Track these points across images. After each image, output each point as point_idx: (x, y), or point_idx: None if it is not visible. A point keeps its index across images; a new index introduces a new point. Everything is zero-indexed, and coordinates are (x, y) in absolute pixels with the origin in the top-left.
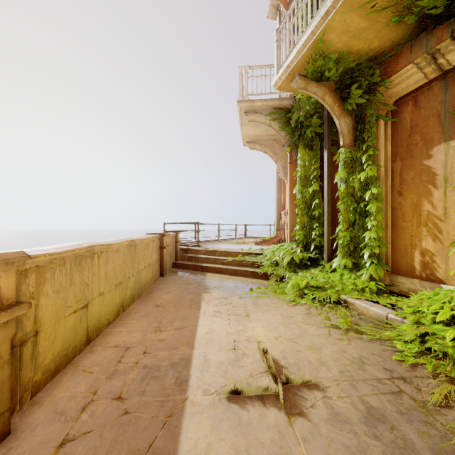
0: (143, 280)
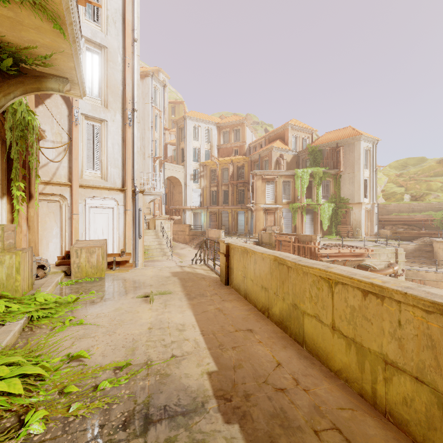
0: (311, 333)
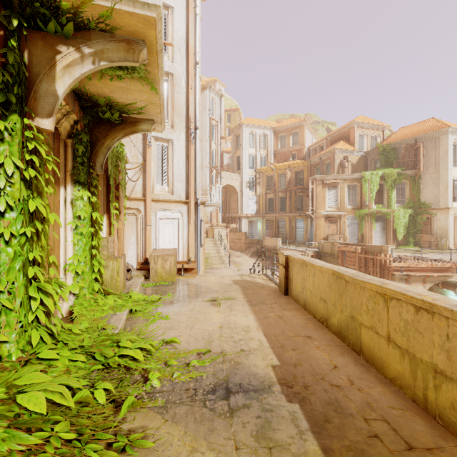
0: (367, 343)
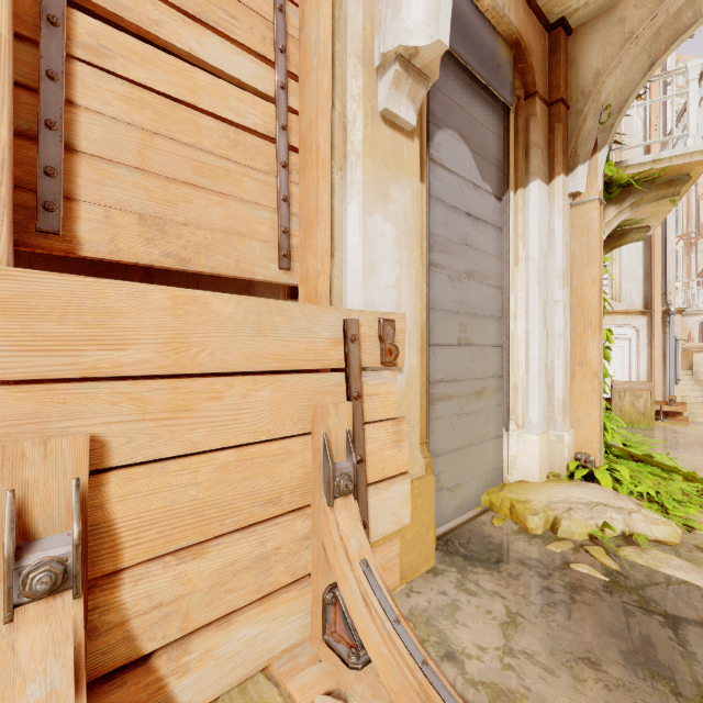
0: None
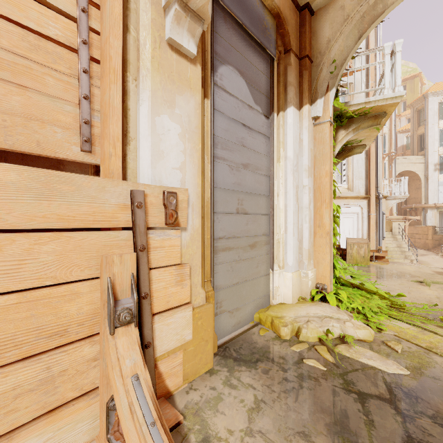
0: None
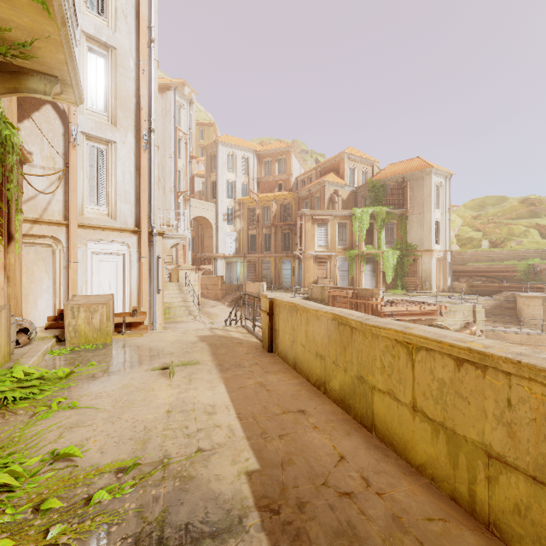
0: (382, 414)
